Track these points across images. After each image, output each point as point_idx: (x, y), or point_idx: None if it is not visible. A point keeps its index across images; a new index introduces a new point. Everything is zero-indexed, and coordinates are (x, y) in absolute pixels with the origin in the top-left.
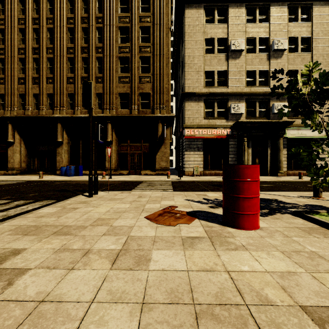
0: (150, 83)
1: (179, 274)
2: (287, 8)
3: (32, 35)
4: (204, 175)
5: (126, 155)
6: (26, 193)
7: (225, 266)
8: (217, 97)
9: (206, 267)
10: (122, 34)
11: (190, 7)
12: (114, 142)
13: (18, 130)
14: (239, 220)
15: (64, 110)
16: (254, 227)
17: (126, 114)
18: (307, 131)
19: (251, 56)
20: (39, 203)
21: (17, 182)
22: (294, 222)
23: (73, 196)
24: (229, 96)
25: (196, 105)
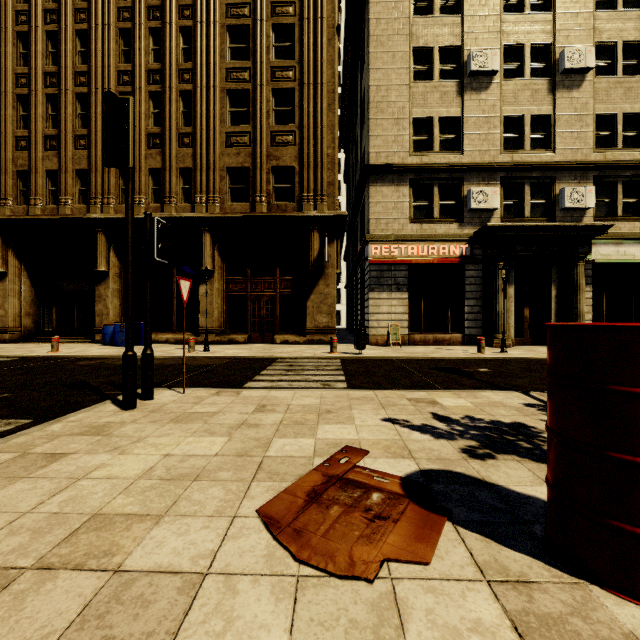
0: (294, 146)
1: None
2: None
3: (43, 47)
4: (410, 344)
5: (244, 301)
6: None
7: None
8: (440, 176)
9: None
10: (235, 41)
11: None
12: (218, 273)
13: (16, 248)
14: None
15: (111, 205)
16: None
17: (242, 212)
18: (638, 248)
19: (513, 86)
20: None
21: None
22: None
23: (88, 404)
24: (465, 172)
25: (394, 191)
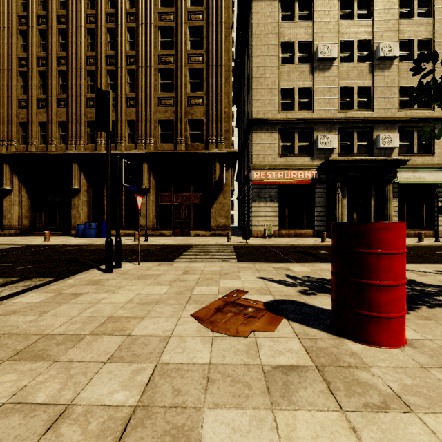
0: (203, 106)
1: None
2: None
3: (37, 40)
4: (279, 236)
5: (169, 208)
6: (14, 264)
7: None
8: (298, 126)
9: None
10: (164, 37)
11: None
12: (153, 190)
13: (18, 173)
14: (370, 328)
15: (82, 145)
16: (398, 342)
17: (169, 150)
18: (427, 174)
19: (346, 67)
20: (24, 284)
21: (10, 246)
22: None
23: (82, 271)
24: (315, 124)
25: (268, 136)
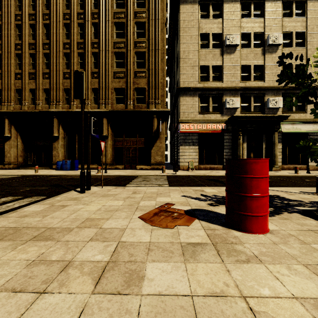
0: (145, 78)
1: (181, 302)
2: (281, 3)
3: (28, 31)
4: (199, 169)
5: (122, 150)
6: (17, 188)
7: (239, 287)
8: (212, 92)
9: (215, 290)
10: (118, 29)
11: (185, 2)
12: (110, 137)
13: (15, 125)
14: (247, 222)
15: (60, 105)
16: (263, 230)
17: (121, 109)
18: (302, 126)
19: (245, 51)
20: (27, 200)
21: (11, 176)
22: (306, 223)
23: (65, 192)
24: (224, 91)
25: (191, 99)
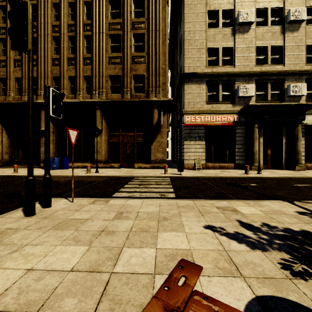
0: (144, 64)
1: None
2: None
3: None
4: (206, 168)
5: (118, 145)
6: None
7: None
8: (222, 78)
9: None
10: (113, 9)
11: None
12: (104, 131)
13: None
14: None
15: None
16: None
17: (117, 99)
18: None
19: (261, 30)
20: None
21: None
22: None
23: (7, 210)
24: (236, 76)
25: (197, 87)
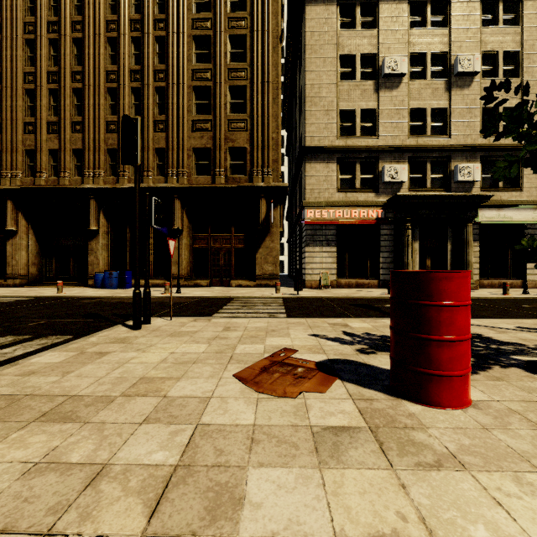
0: (246, 131)
1: None
2: (479, 2)
3: (47, 51)
4: (338, 287)
5: (206, 253)
6: (24, 320)
7: (427, 523)
8: (360, 155)
9: (381, 529)
10: (199, 48)
11: (314, 2)
12: (186, 231)
13: (24, 211)
14: (431, 387)
15: (101, 178)
16: (461, 402)
17: (205, 183)
18: (514, 213)
19: (417, 85)
20: (39, 342)
21: (17, 299)
22: None
23: (106, 327)
24: (381, 152)
25: (325, 167)
